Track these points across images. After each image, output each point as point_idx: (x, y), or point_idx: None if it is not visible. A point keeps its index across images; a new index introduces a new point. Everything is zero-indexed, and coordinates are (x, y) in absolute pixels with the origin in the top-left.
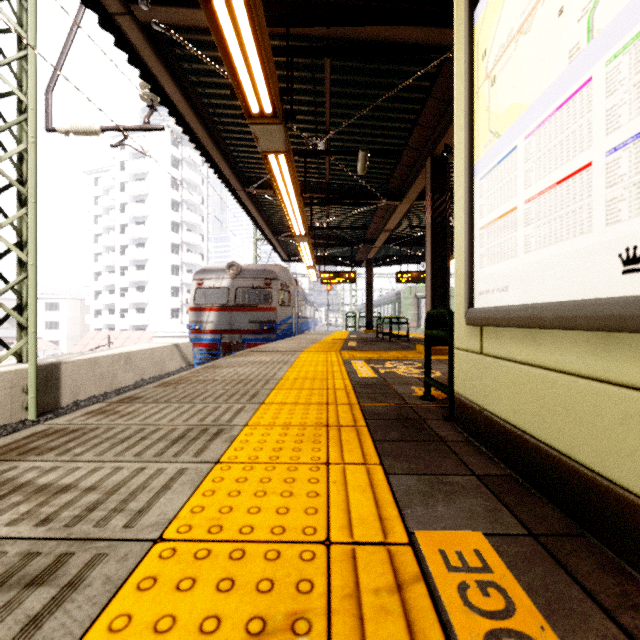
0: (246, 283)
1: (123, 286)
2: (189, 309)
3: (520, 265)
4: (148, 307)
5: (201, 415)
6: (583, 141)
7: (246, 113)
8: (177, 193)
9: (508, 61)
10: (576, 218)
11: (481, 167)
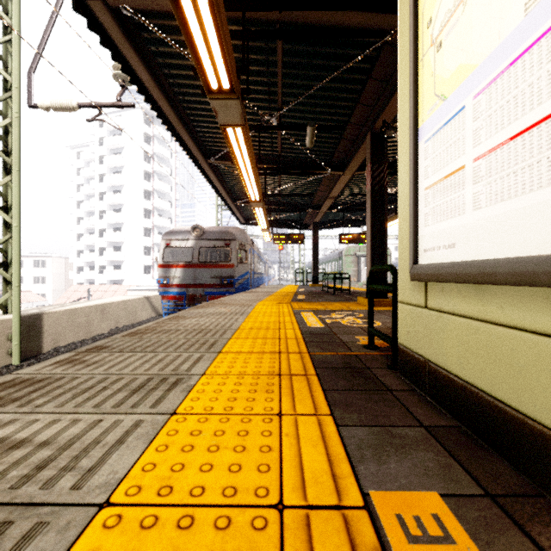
0: (208, 243)
1: (102, 246)
2: (158, 266)
3: (468, 222)
4: (124, 264)
5: (162, 364)
6: (542, 93)
7: (206, 89)
8: (149, 165)
9: (455, 25)
10: (533, 172)
11: (426, 130)
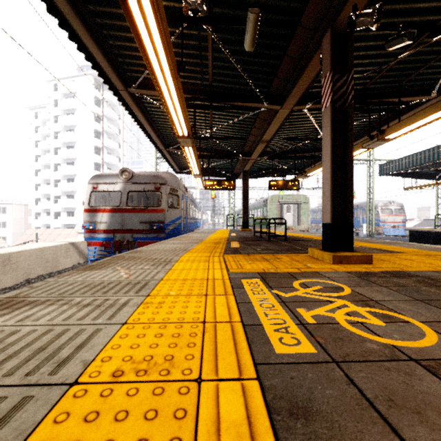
0: (137, 187)
1: (57, 195)
2: (84, 210)
3: None
4: (76, 211)
5: None
6: None
7: None
8: (99, 125)
9: None
10: None
11: None
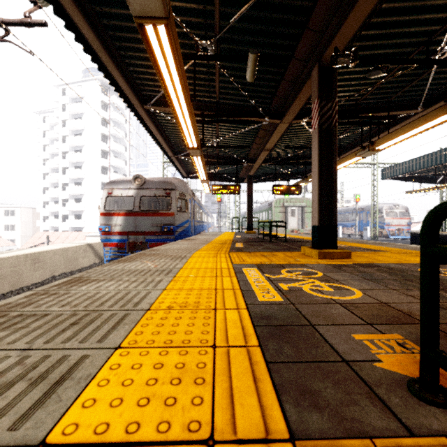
0: (149, 192)
1: (64, 198)
2: (100, 214)
3: None
4: (84, 214)
5: None
6: None
7: None
8: (106, 129)
9: None
10: None
11: None
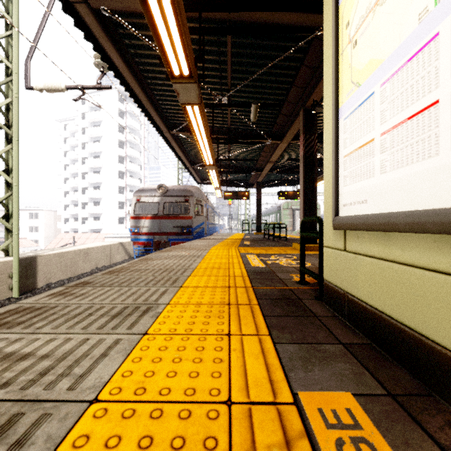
0: (171, 199)
1: (84, 201)
2: (130, 217)
3: (377, 183)
4: (102, 216)
5: (135, 296)
6: (431, 84)
7: (170, 75)
8: (122, 135)
9: (367, 27)
10: (425, 145)
11: (345, 110)
